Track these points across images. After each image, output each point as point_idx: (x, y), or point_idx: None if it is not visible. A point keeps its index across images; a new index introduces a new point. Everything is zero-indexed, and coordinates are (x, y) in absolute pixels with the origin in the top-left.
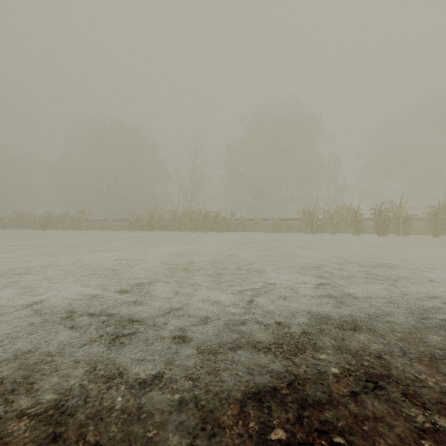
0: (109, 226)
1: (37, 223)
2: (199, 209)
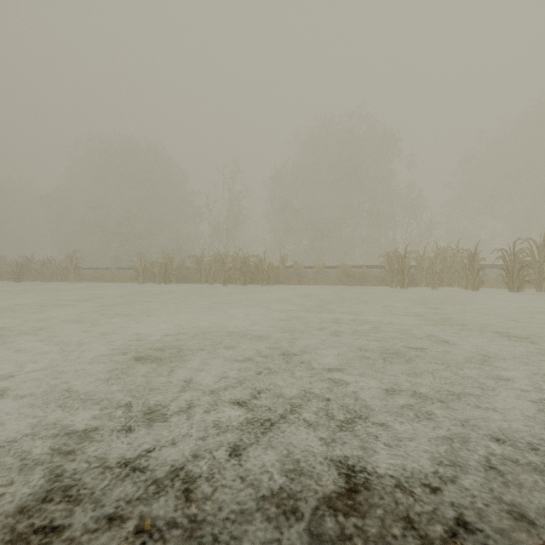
0: (110, 276)
1: (8, 272)
2: (235, 252)
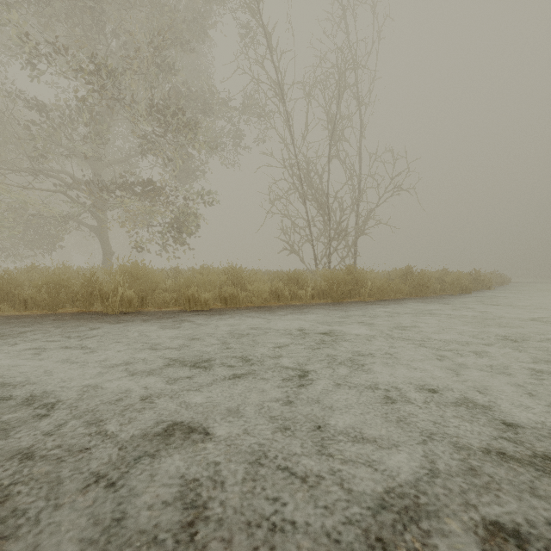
0: None
1: None
2: None
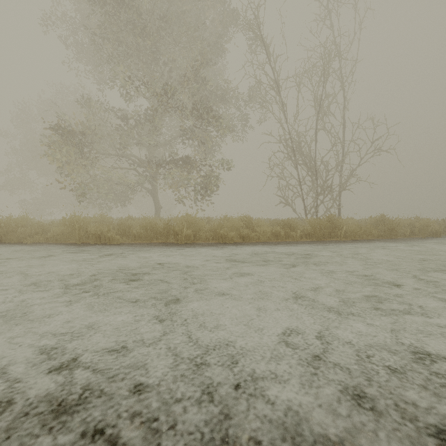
0: None
1: None
2: None
